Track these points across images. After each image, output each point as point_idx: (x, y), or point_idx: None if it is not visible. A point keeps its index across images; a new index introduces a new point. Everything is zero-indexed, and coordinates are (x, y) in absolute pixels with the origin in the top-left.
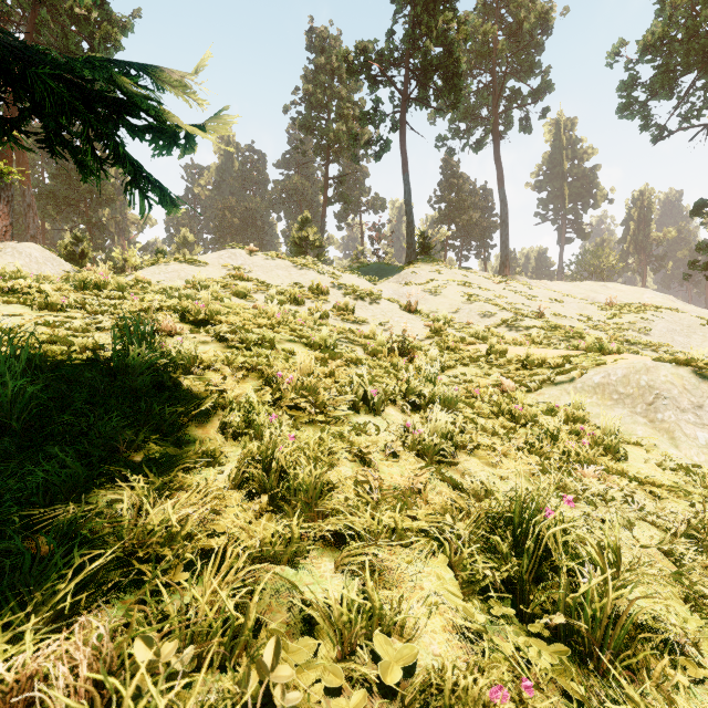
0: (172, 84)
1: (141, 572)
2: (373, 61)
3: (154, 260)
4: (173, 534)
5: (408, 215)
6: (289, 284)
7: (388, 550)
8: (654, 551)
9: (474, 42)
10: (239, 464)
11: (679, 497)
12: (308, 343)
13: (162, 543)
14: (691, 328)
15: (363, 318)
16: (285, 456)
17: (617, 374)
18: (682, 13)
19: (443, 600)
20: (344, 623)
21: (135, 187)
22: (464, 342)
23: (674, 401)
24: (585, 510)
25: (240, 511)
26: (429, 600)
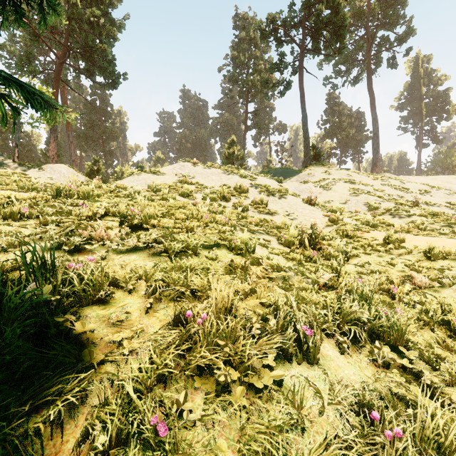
0: None
1: None
2: (279, 26)
3: (131, 172)
4: None
5: (305, 132)
6: (220, 186)
7: None
8: None
9: (352, 7)
10: None
11: None
12: (229, 246)
13: None
14: None
15: (274, 210)
16: None
17: None
18: None
19: None
20: None
21: None
22: (359, 230)
23: None
24: None
25: None
26: None
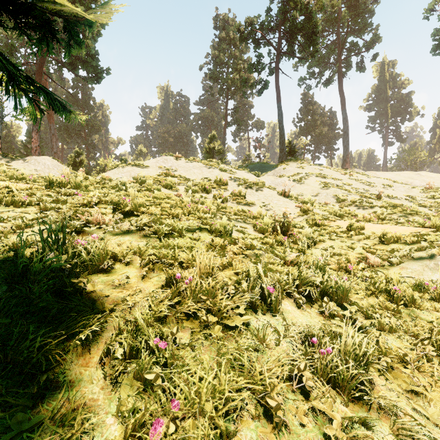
0: None
1: None
2: (257, 29)
3: (116, 165)
4: None
5: (281, 130)
6: (201, 179)
7: None
8: None
9: (324, 13)
10: None
11: None
12: (210, 230)
13: None
14: None
15: (251, 201)
16: None
17: None
18: None
19: None
20: None
21: (17, 89)
22: (327, 219)
23: None
24: None
25: None
26: None
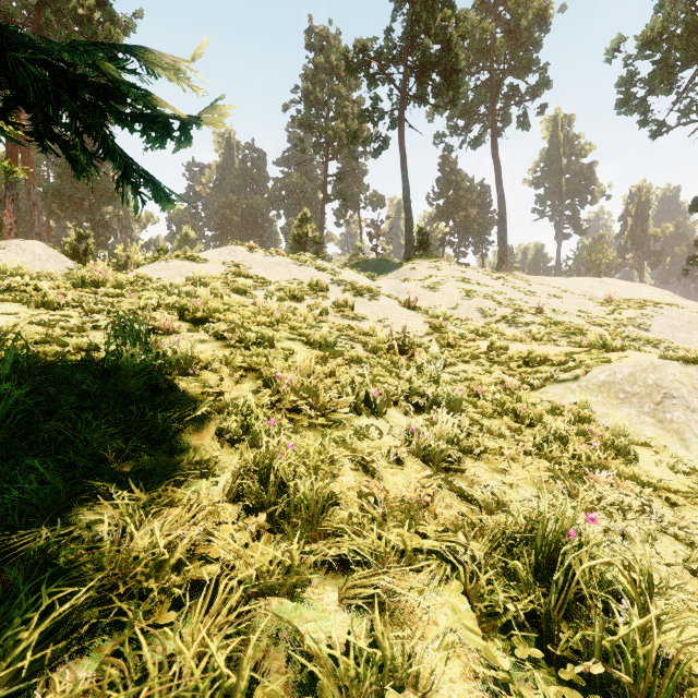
0: (163, 71)
1: (121, 609)
2: (372, 59)
3: (155, 257)
4: (159, 562)
5: (407, 211)
6: (288, 281)
7: (397, 575)
8: (680, 569)
9: (471, 40)
10: (234, 476)
11: (696, 504)
12: (307, 341)
13: (145, 576)
14: (692, 323)
15: (362, 314)
16: (284, 467)
17: (623, 372)
18: (681, 9)
19: (459, 637)
20: (351, 678)
21: (127, 181)
22: (464, 338)
23: (683, 400)
24: (603, 523)
25: (235, 530)
26: (445, 639)
